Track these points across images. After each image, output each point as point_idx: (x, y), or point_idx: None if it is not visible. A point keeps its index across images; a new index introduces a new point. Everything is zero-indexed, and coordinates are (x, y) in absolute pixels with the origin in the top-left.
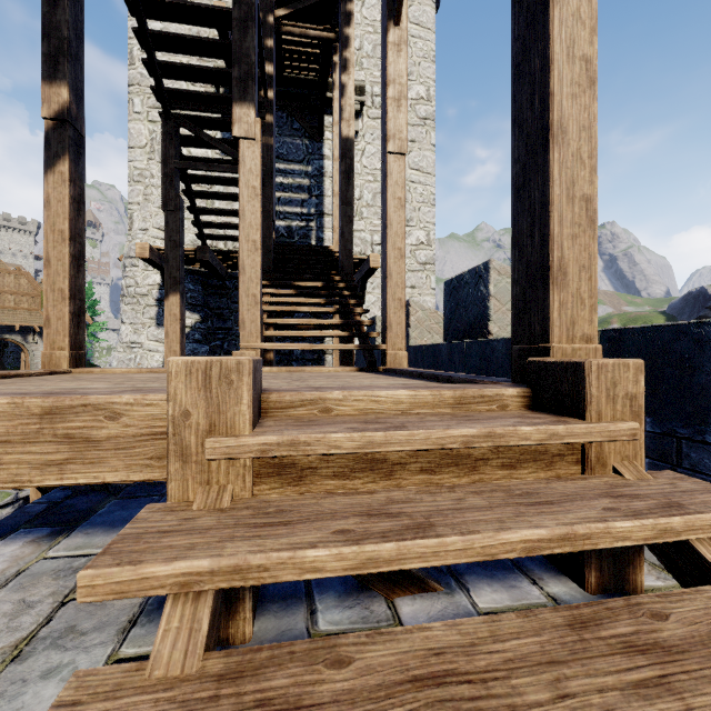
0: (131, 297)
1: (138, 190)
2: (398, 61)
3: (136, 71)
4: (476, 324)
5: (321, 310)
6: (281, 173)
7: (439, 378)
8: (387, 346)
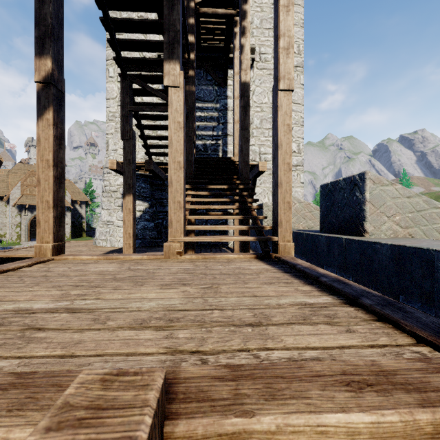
0: (107, 192)
1: (111, 125)
2: (287, 19)
3: (110, 51)
4: (351, 222)
5: (227, 207)
6: (199, 110)
7: (340, 292)
8: (278, 238)
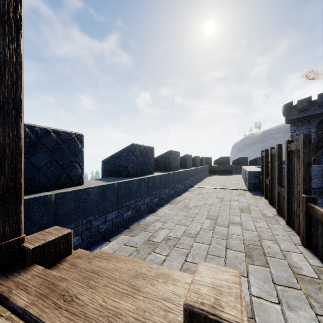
0: None
1: None
2: None
3: None
4: None
5: None
6: None
7: None
8: None
